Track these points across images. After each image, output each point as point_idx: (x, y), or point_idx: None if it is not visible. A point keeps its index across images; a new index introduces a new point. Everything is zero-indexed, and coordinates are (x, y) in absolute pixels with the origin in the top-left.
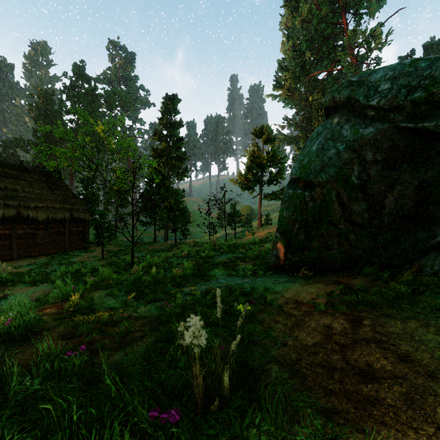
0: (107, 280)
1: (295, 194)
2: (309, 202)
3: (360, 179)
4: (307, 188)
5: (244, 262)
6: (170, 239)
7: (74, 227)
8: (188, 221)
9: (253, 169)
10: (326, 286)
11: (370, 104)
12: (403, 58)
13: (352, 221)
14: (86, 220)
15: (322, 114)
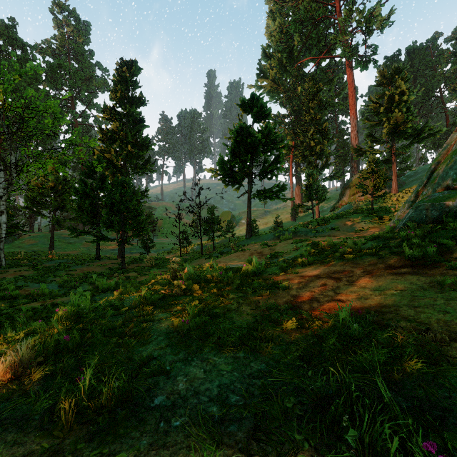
0: None
1: None
2: None
3: None
4: None
5: None
6: (130, 252)
7: None
8: (142, 228)
9: (240, 154)
10: None
11: None
12: (389, 58)
13: None
14: None
15: (314, 106)
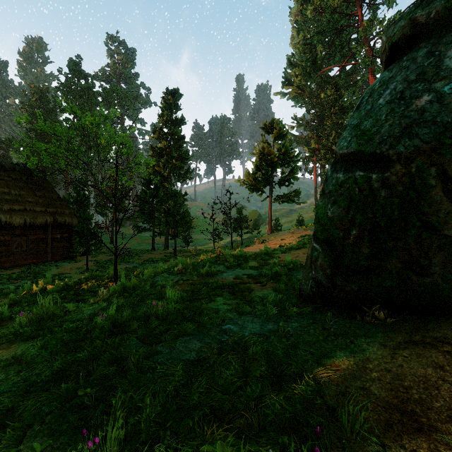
0: (47, 318)
1: (352, 179)
2: (380, 190)
3: None
4: (374, 167)
5: (260, 284)
6: (171, 246)
7: (59, 233)
8: (189, 226)
9: (262, 168)
10: None
11: None
12: None
13: None
14: (73, 225)
15: (336, 111)
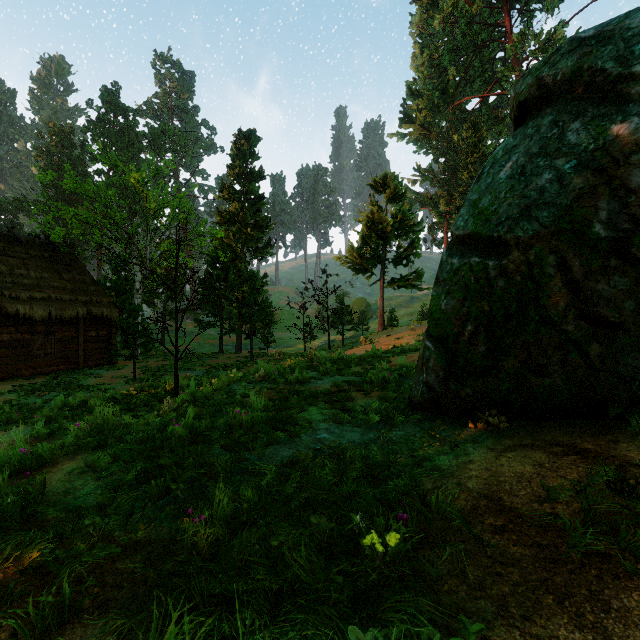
0: (107, 430)
1: (467, 266)
2: (497, 280)
3: (614, 227)
4: (492, 253)
5: (363, 392)
6: (245, 348)
7: (94, 330)
8: (270, 320)
9: (371, 241)
10: (554, 459)
11: (633, 70)
12: None
13: (594, 316)
14: (113, 319)
15: (474, 161)
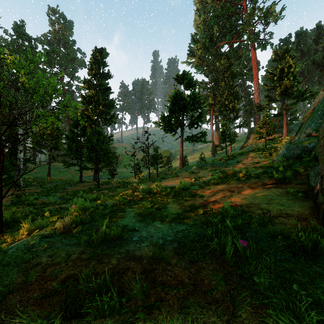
0: None
1: None
2: None
3: None
4: None
5: (210, 292)
6: (100, 178)
7: None
8: (110, 161)
9: (175, 112)
10: None
11: None
12: (283, 40)
13: None
14: None
15: (227, 76)
